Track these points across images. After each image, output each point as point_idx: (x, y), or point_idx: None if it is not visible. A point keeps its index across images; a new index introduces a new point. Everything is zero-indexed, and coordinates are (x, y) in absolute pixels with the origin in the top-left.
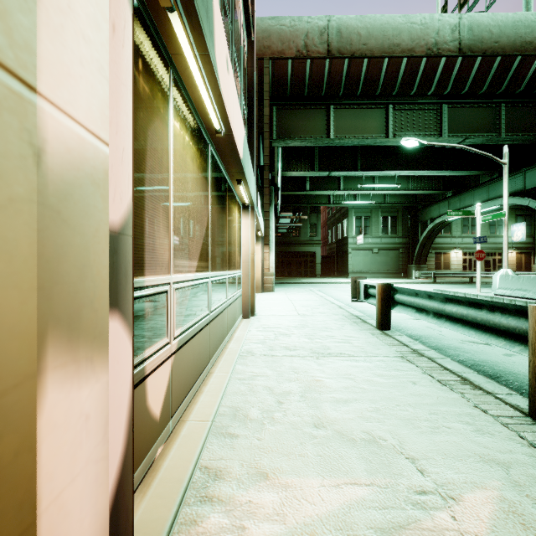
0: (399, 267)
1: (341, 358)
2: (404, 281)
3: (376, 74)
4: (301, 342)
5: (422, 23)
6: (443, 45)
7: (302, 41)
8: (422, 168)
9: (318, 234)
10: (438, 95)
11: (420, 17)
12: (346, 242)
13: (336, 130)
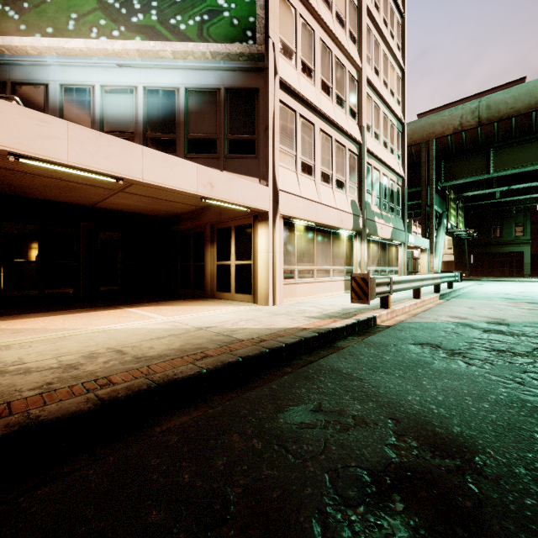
0: None
1: None
2: None
3: (526, 123)
4: None
5: None
6: None
7: (458, 122)
8: None
9: (526, 234)
10: None
11: None
12: None
13: (495, 166)
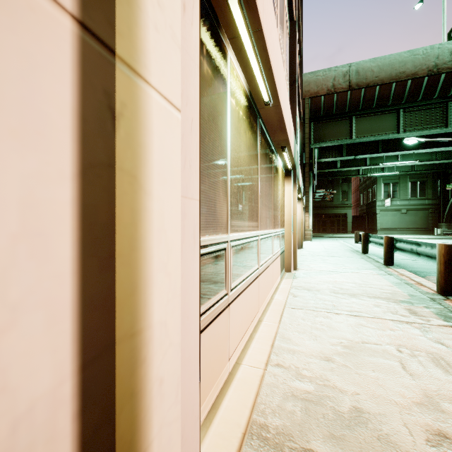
0: (428, 225)
1: (337, 257)
2: (426, 237)
3: (386, 94)
4: (324, 254)
5: (424, 53)
6: (442, 65)
7: (331, 83)
8: (440, 145)
9: (349, 199)
10: (442, 97)
11: (421, 49)
12: (374, 205)
13: (357, 132)
